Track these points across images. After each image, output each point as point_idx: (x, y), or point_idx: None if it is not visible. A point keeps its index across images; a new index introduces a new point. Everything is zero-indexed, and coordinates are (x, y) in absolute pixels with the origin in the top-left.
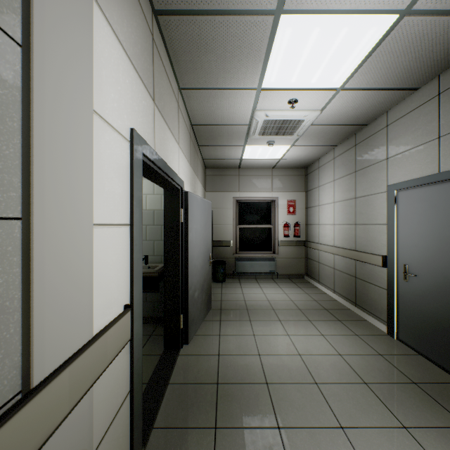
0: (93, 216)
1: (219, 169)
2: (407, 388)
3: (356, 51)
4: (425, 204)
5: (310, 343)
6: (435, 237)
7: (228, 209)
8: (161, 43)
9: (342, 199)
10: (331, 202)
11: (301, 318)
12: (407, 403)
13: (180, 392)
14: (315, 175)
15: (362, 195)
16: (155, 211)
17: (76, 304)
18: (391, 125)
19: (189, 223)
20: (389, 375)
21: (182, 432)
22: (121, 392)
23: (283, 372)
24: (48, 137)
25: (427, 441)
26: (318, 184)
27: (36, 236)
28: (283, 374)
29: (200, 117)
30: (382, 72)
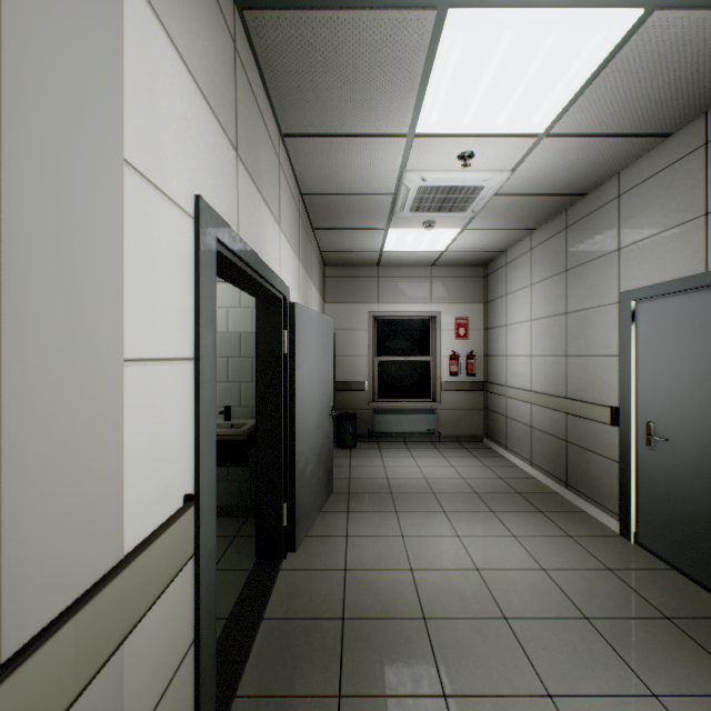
0: (126, 345)
1: (345, 267)
2: (656, 627)
3: (572, 71)
4: (683, 324)
5: (494, 550)
6: (700, 377)
7: (360, 330)
8: (249, 58)
9: (544, 315)
10: (526, 320)
11: (480, 507)
12: (657, 654)
13: (281, 634)
14: (500, 276)
15: (577, 308)
16: (243, 335)
17: (91, 502)
18: (626, 195)
19: (297, 354)
20: (625, 605)
21: (284, 704)
22: (179, 645)
23: (450, 599)
24: (33, 204)
25: None
26: (506, 291)
27: (7, 385)
28: (450, 602)
29: (316, 182)
30: (613, 106)
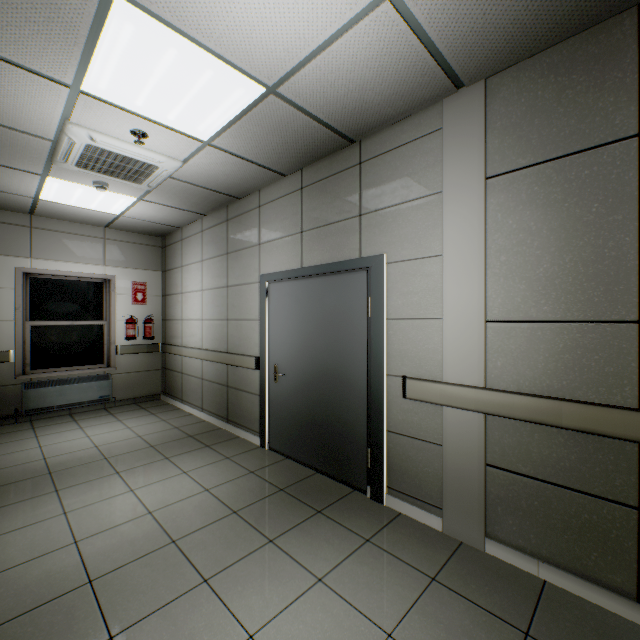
0: None
1: None
2: (276, 498)
3: (225, 106)
4: (292, 299)
5: (167, 490)
6: (300, 333)
7: (2, 289)
8: None
9: (212, 286)
10: (199, 290)
11: (156, 458)
12: (275, 514)
13: None
14: (177, 249)
15: (235, 283)
16: None
17: None
18: (264, 207)
19: None
20: (260, 492)
21: None
22: None
23: (121, 550)
24: None
25: (289, 544)
26: (182, 263)
27: None
28: (121, 553)
29: None
30: (253, 143)
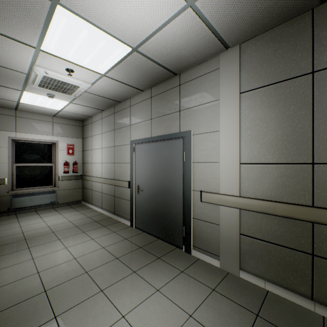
0: None
1: None
2: (137, 251)
3: (112, 57)
4: (146, 153)
5: (84, 247)
6: (150, 169)
7: (1, 147)
8: None
9: (107, 146)
10: (100, 148)
11: (78, 232)
12: (137, 259)
13: None
14: (89, 127)
15: (118, 145)
16: None
17: None
18: (133, 106)
19: None
20: (129, 248)
21: None
22: None
23: (61, 276)
24: None
25: (143, 273)
26: (92, 134)
27: None
28: (60, 277)
29: None
30: (126, 75)
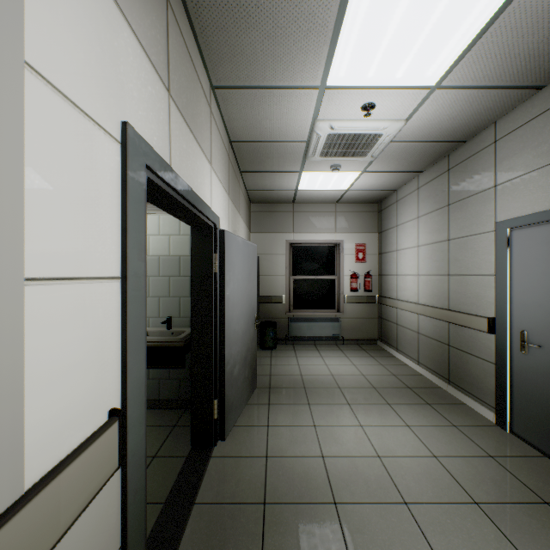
0: (33, 263)
1: (267, 204)
2: (537, 511)
3: (465, 26)
4: None
5: (392, 438)
6: None
7: (279, 255)
8: (182, 12)
9: (429, 241)
10: (414, 246)
11: (378, 400)
12: (542, 538)
13: (210, 518)
14: (392, 211)
15: (458, 235)
16: (182, 258)
17: None
18: (502, 140)
19: (226, 273)
20: (508, 490)
21: None
22: None
23: (357, 484)
24: None
25: None
26: (396, 223)
27: None
28: (357, 488)
29: (242, 131)
30: (497, 60)
